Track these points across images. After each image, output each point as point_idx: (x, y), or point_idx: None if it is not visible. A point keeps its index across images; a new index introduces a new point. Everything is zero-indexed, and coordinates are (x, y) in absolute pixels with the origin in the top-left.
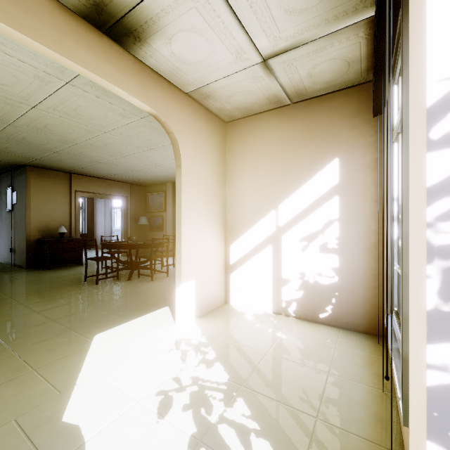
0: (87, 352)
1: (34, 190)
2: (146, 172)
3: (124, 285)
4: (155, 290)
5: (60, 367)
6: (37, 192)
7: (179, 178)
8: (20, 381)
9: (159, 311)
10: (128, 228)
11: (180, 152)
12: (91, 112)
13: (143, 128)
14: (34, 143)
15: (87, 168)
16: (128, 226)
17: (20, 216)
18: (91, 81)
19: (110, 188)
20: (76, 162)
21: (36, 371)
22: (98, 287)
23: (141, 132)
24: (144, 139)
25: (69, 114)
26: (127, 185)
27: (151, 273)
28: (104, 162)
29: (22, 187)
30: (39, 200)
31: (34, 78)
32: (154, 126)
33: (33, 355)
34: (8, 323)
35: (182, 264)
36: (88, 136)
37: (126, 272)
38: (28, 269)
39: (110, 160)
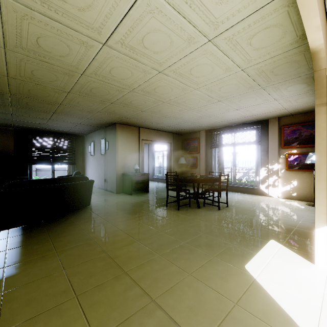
0: (264, 289)
1: (120, 140)
2: (193, 123)
3: (201, 213)
4: (234, 219)
5: (260, 306)
6: (121, 141)
7: (322, 116)
8: (240, 319)
9: (272, 245)
10: (171, 166)
11: (326, 90)
12: (202, 69)
13: (232, 80)
14: (134, 104)
15: (153, 122)
16: (171, 165)
17: (111, 158)
18: (234, 33)
19: (160, 136)
20: (150, 118)
21: (241, 307)
22: (182, 212)
23: (226, 85)
24: (222, 92)
25: (182, 74)
26: (171, 134)
27: (218, 204)
28: (170, 116)
29: (112, 138)
30: (122, 147)
31: (185, 41)
32: (244, 78)
33: (213, 283)
34: (152, 241)
35: (326, 204)
36: (178, 94)
37: (187, 200)
38: (117, 194)
39: (175, 114)
